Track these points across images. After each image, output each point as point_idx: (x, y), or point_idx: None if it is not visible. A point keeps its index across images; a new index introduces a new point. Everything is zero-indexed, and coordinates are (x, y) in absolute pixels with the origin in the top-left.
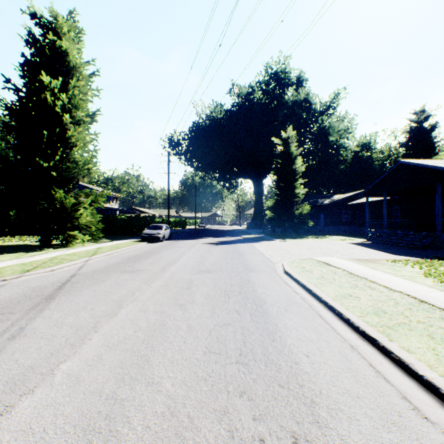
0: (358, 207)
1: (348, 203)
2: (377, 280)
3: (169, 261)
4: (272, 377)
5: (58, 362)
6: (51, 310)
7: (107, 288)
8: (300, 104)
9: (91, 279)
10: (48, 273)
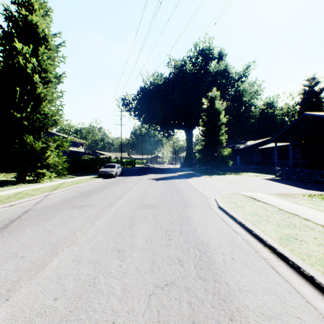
0: (266, 150)
1: (259, 147)
2: (309, 218)
3: (117, 196)
4: None
5: None
6: None
7: (51, 227)
8: (220, 73)
9: (41, 215)
10: (5, 209)
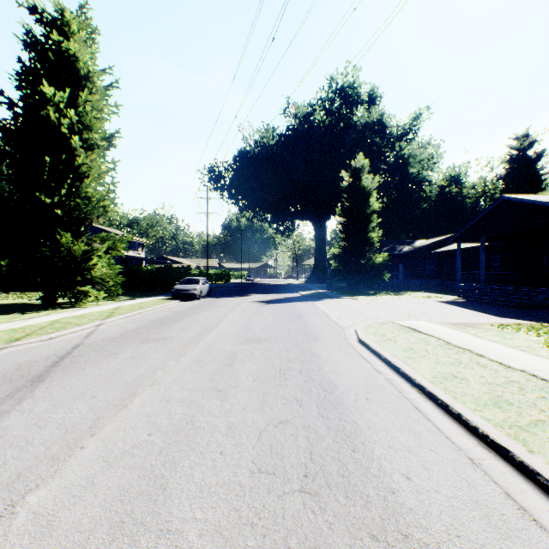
0: (446, 255)
1: (434, 251)
2: (485, 353)
3: (206, 326)
4: (358, 518)
5: (26, 490)
6: (35, 399)
7: (120, 365)
8: (372, 127)
9: (100, 351)
10: (43, 343)
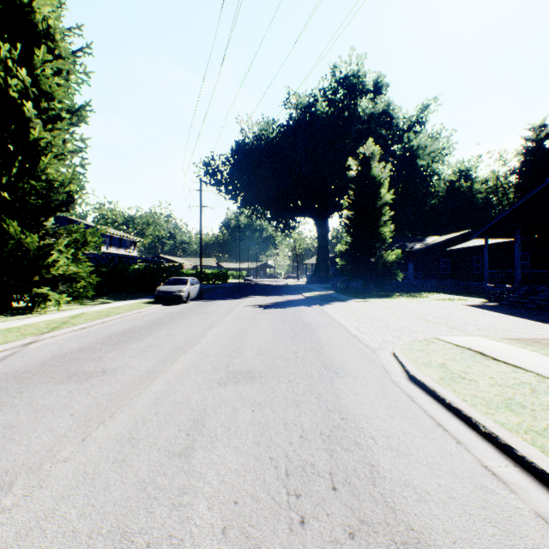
0: (463, 253)
1: (449, 248)
2: None
3: (178, 346)
4: None
5: None
6: None
7: None
8: (377, 118)
9: None
10: None
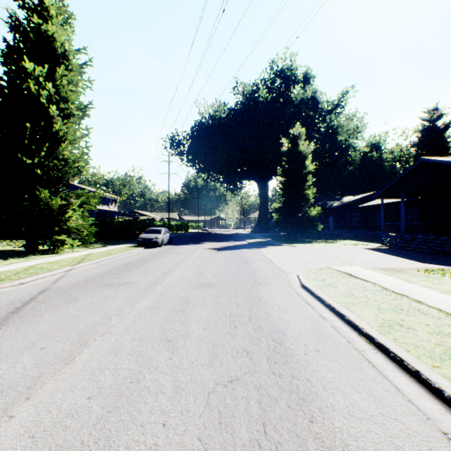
0: (369, 209)
1: (359, 205)
2: (422, 299)
3: (164, 271)
4: None
5: None
6: None
7: (77, 312)
8: (306, 102)
9: (63, 296)
10: (13, 288)
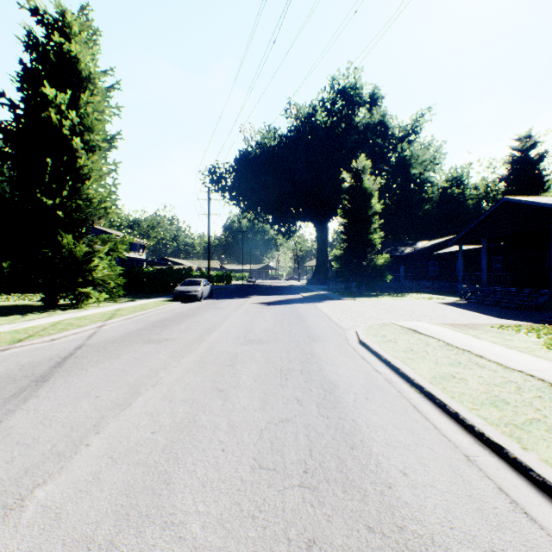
0: (448, 257)
1: (435, 252)
2: (485, 354)
3: (208, 327)
4: (355, 511)
5: (34, 485)
6: (40, 398)
7: (122, 366)
8: (374, 128)
9: (103, 352)
10: (46, 344)
